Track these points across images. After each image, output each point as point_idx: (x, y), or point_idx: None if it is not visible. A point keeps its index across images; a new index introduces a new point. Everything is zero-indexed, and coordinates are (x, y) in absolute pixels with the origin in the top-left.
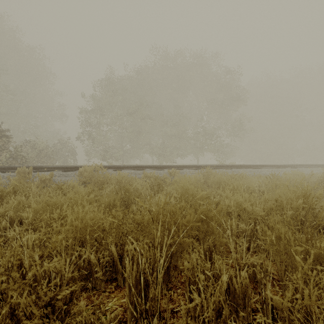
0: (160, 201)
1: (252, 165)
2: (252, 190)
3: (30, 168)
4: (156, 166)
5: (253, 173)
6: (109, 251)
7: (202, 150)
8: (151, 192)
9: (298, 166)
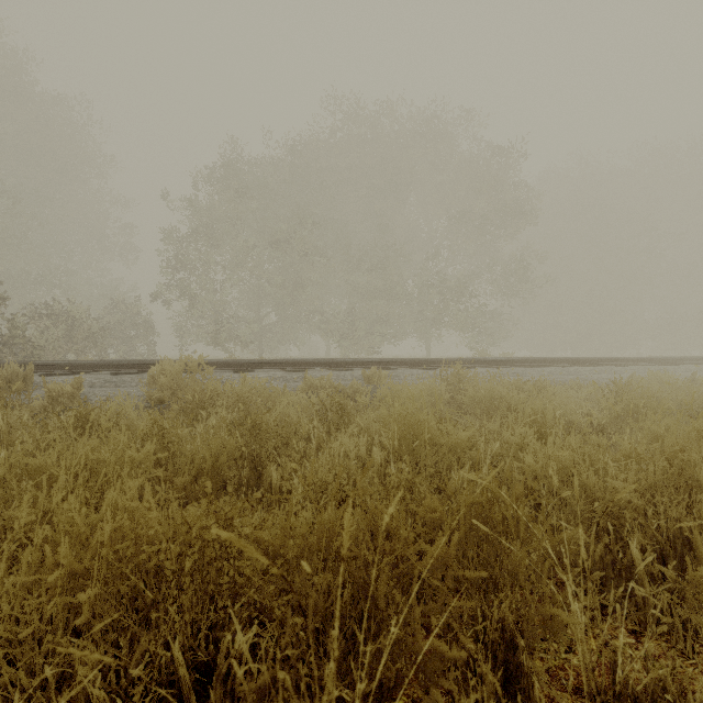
0: (343, 454)
1: (554, 360)
2: (572, 422)
3: (29, 366)
4: (335, 362)
5: (561, 379)
6: (170, 651)
7: (439, 326)
8: (321, 428)
9: (657, 362)
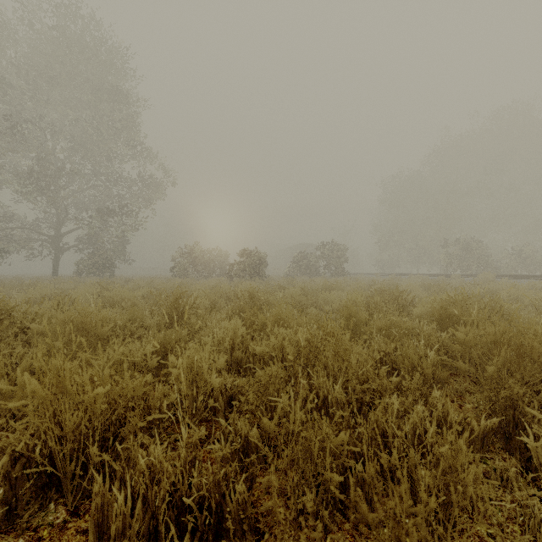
0: None
1: None
2: None
3: (459, 275)
4: None
5: None
6: None
7: None
8: None
9: None
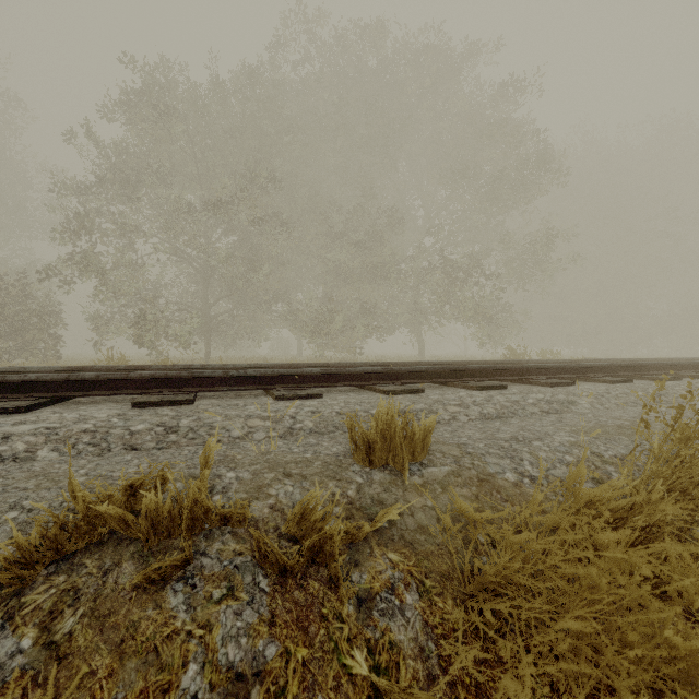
0: None
1: (678, 364)
2: None
3: None
4: (281, 375)
5: None
6: None
7: (439, 316)
8: None
9: None
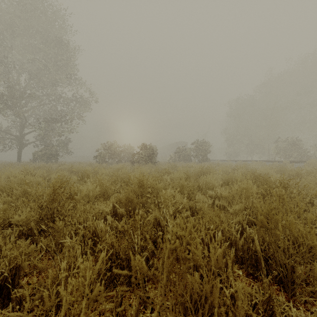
0: None
1: None
2: None
3: (288, 161)
4: None
5: None
6: None
7: None
8: None
9: None
